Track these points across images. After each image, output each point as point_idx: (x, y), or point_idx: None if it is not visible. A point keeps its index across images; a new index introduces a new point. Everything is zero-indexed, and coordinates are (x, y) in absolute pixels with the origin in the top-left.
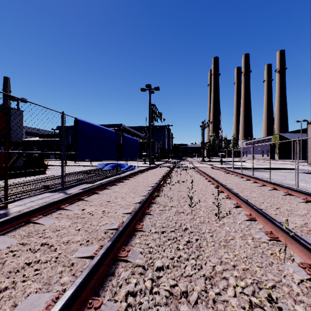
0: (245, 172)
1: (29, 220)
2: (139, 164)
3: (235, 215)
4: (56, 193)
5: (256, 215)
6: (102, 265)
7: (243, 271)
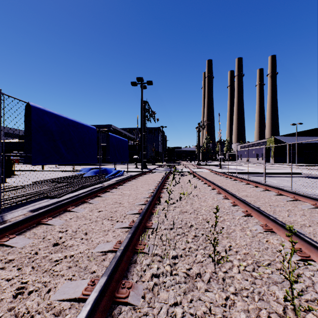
0: (251, 178)
1: None
2: (130, 169)
3: None
4: None
5: None
6: None
7: None
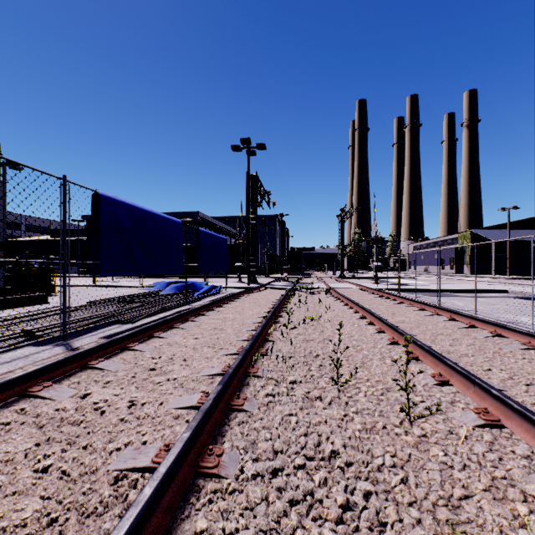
0: (422, 297)
1: None
2: (229, 284)
3: (445, 407)
4: (48, 346)
5: (502, 414)
6: None
7: None
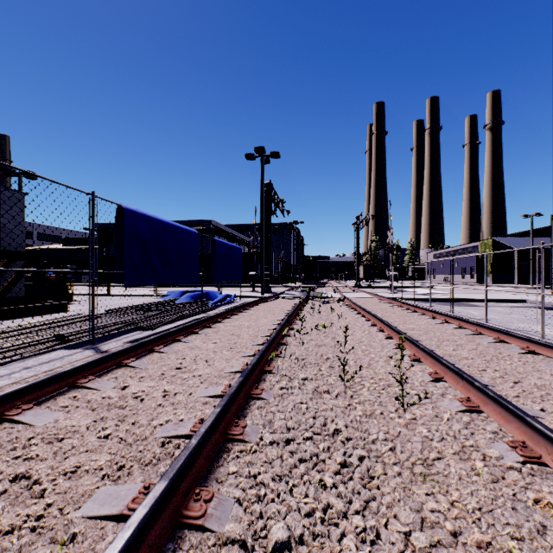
0: (437, 307)
1: (1, 416)
2: (243, 293)
3: (435, 398)
4: (79, 349)
5: (481, 401)
6: (138, 549)
7: (479, 550)
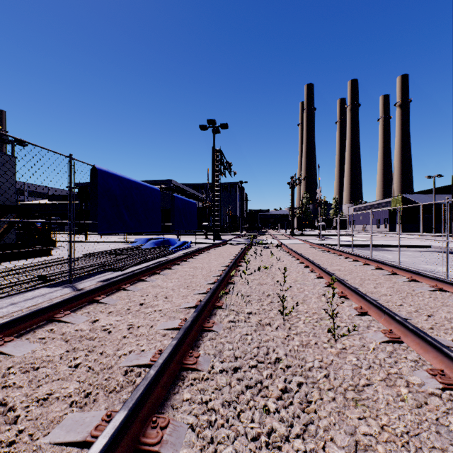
0: (358, 251)
1: None
2: (198, 240)
3: (362, 330)
4: (59, 288)
5: (402, 333)
6: None
7: None
